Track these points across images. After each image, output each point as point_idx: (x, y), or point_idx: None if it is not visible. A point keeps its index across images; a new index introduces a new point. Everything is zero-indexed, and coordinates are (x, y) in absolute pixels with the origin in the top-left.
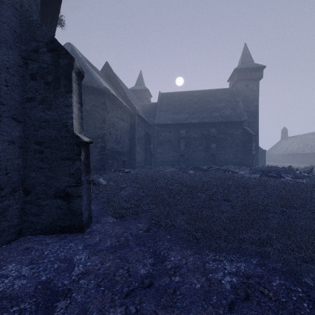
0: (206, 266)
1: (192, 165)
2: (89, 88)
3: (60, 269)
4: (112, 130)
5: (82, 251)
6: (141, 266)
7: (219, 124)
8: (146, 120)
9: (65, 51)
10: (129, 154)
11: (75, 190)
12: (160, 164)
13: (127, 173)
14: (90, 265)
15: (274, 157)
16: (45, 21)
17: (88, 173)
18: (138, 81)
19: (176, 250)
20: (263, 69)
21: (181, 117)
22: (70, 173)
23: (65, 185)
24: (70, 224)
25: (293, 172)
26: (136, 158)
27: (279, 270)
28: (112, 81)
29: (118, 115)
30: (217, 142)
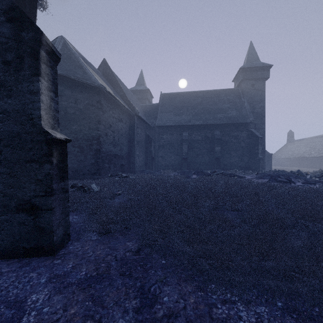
0: (213, 312)
1: (195, 169)
2: (82, 85)
3: (1, 322)
4: (109, 131)
5: (43, 286)
6: (120, 314)
7: (223, 126)
8: (146, 121)
9: (29, 22)
10: (128, 158)
11: (44, 201)
12: (161, 168)
13: (124, 177)
14: (47, 311)
15: (280, 161)
16: (23, 2)
17: (64, 179)
18: (138, 81)
19: (172, 284)
20: (269, 68)
21: (183, 118)
22: (36, 179)
23: (31, 195)
24: (37, 245)
25: (303, 176)
26: (135, 162)
27: (318, 321)
28: (110, 79)
29: (116, 116)
30: (222, 145)
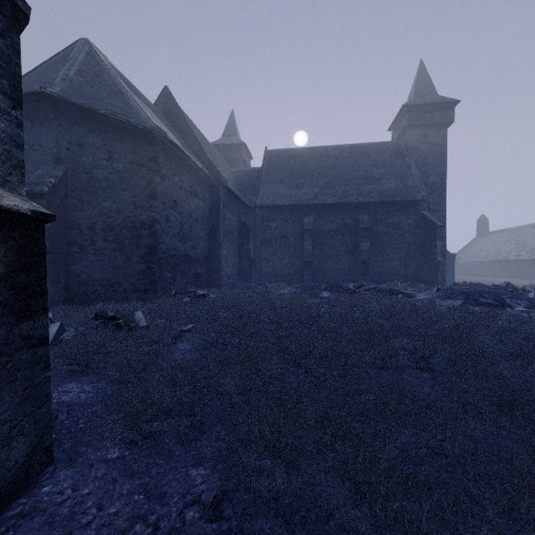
0: None
1: (326, 281)
2: (122, 126)
3: None
4: (173, 213)
5: None
6: None
7: (375, 207)
8: (241, 198)
9: None
10: (207, 261)
11: None
12: (266, 280)
13: (200, 297)
14: None
15: (465, 266)
16: None
17: (33, 313)
18: (227, 130)
19: None
20: (454, 106)
21: (305, 193)
22: None
23: None
24: None
25: (521, 294)
26: (221, 269)
27: None
28: (177, 123)
29: (186, 186)
30: (372, 240)
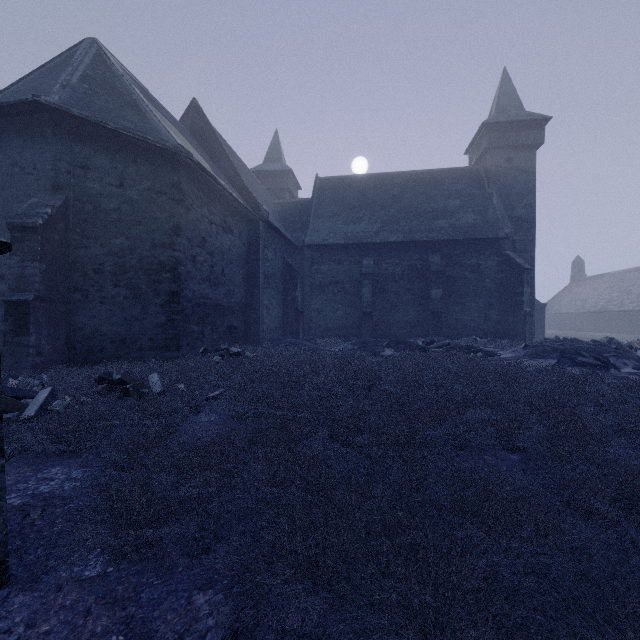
0: None
1: (389, 336)
2: (137, 145)
3: None
4: (201, 252)
5: None
6: None
7: (448, 246)
8: (286, 235)
9: None
10: (245, 312)
11: None
12: (317, 335)
13: (234, 355)
14: None
15: (557, 319)
16: None
17: None
18: (269, 153)
19: None
20: (544, 123)
21: (364, 229)
22: None
23: None
24: None
25: (628, 352)
26: (261, 321)
27: None
28: (208, 144)
29: (217, 219)
30: (445, 286)
